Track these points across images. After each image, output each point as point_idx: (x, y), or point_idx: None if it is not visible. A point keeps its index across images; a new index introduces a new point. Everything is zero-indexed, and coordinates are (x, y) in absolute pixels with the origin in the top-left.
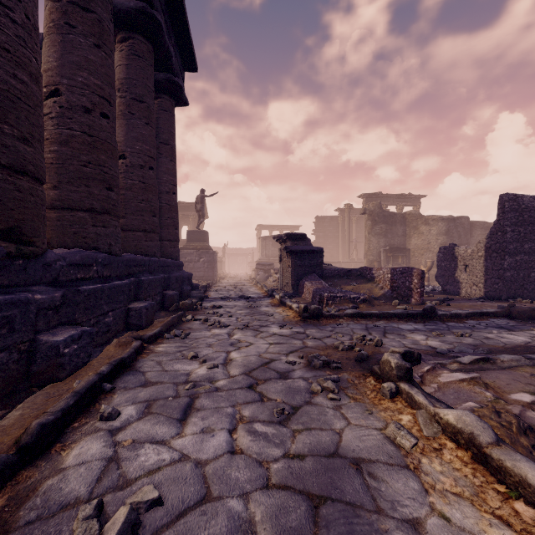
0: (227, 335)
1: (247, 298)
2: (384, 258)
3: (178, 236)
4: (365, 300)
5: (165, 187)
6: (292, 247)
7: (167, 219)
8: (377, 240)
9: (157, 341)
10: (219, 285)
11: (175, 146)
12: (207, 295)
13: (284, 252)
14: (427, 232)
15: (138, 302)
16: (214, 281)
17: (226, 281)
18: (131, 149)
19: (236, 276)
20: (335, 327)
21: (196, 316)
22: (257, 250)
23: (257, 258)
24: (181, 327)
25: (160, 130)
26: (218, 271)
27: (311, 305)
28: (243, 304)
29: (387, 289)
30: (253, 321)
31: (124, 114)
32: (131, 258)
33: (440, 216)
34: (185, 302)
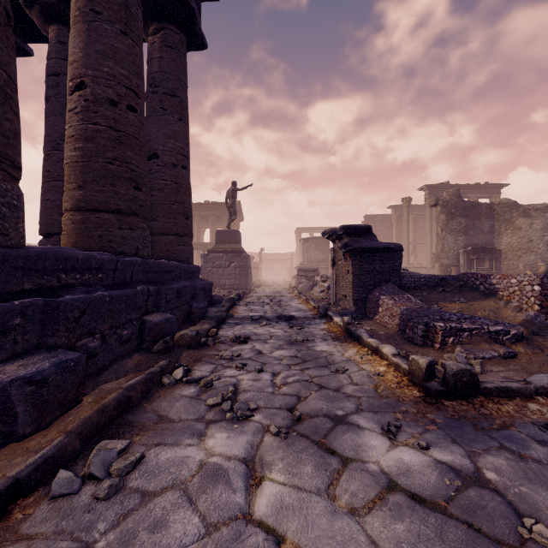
0: (243, 477)
1: (289, 318)
2: (465, 262)
3: (190, 230)
4: (521, 337)
5: (170, 157)
6: (356, 244)
7: (173, 203)
8: (454, 238)
9: (7, 519)
10: (252, 296)
11: (186, 101)
12: (232, 313)
13: (339, 253)
14: (527, 227)
15: (33, 357)
16: (247, 290)
17: (262, 290)
18: (94, 71)
19: (273, 283)
20: (546, 440)
21: (196, 365)
22: (297, 255)
23: (297, 264)
24: (143, 413)
25: (164, 76)
26: (254, 278)
27: (447, 363)
28: (284, 333)
29: (533, 312)
30: (309, 391)
31: (84, 12)
32: (48, 254)
33: (547, 205)
34: (186, 333)
